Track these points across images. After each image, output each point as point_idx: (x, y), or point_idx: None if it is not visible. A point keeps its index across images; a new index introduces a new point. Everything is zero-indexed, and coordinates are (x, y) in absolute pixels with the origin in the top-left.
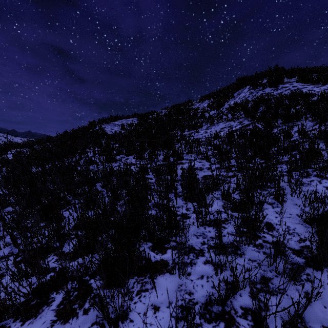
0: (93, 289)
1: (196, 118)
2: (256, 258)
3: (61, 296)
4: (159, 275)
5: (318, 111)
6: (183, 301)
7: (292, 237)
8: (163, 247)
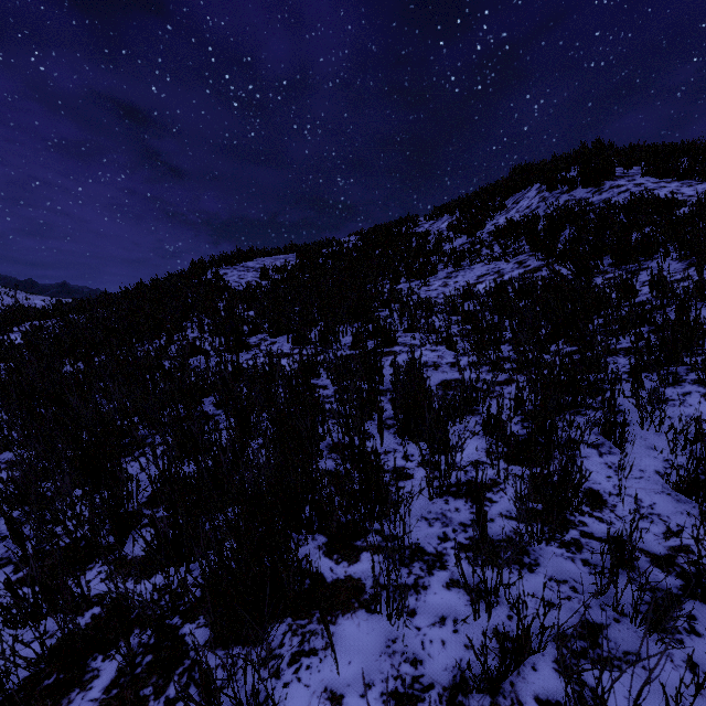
0: (188, 648)
1: (424, 253)
2: (567, 574)
3: (114, 667)
4: (342, 616)
5: (693, 239)
6: (399, 680)
7: (648, 525)
8: (351, 547)
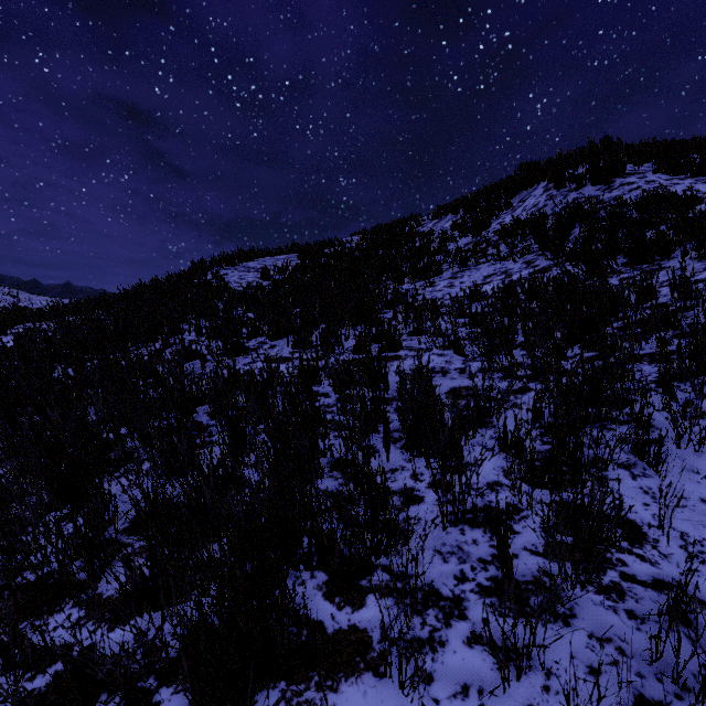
0: None
1: (428, 253)
2: (610, 630)
3: None
4: (345, 681)
5: None
6: None
7: (699, 566)
8: (355, 588)
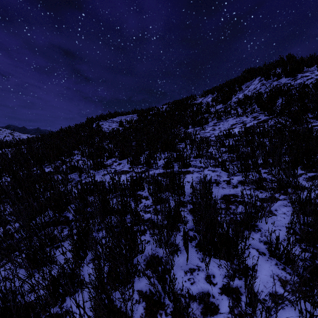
0: None
1: (200, 113)
2: None
3: None
4: None
5: None
6: None
7: None
8: None
